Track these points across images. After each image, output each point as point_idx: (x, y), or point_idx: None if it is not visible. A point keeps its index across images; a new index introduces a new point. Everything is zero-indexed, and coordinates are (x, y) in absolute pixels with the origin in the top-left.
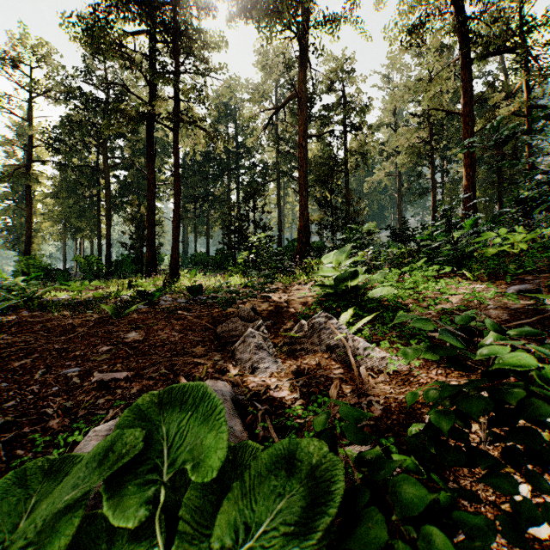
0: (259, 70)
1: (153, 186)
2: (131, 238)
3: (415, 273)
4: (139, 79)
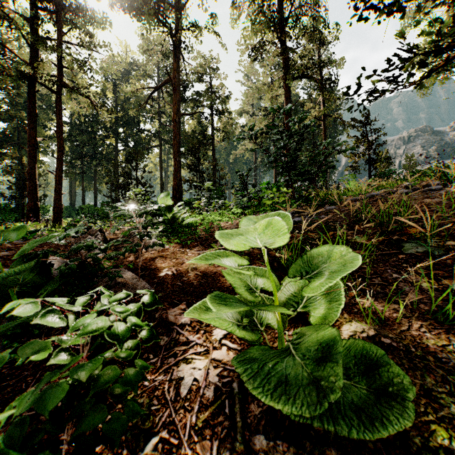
0: (142, 53)
1: (35, 141)
2: (10, 188)
3: (223, 213)
4: (20, 39)
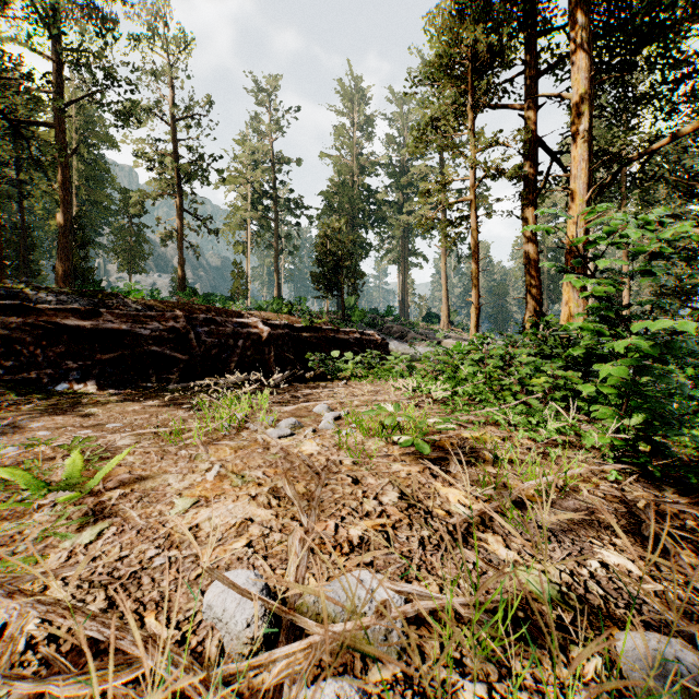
0: None
1: None
2: None
3: None
4: None
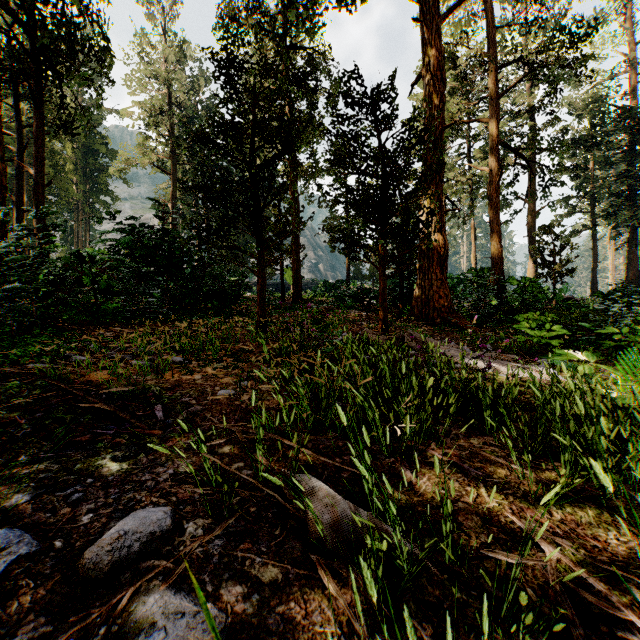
0: None
1: None
2: None
3: None
4: None
